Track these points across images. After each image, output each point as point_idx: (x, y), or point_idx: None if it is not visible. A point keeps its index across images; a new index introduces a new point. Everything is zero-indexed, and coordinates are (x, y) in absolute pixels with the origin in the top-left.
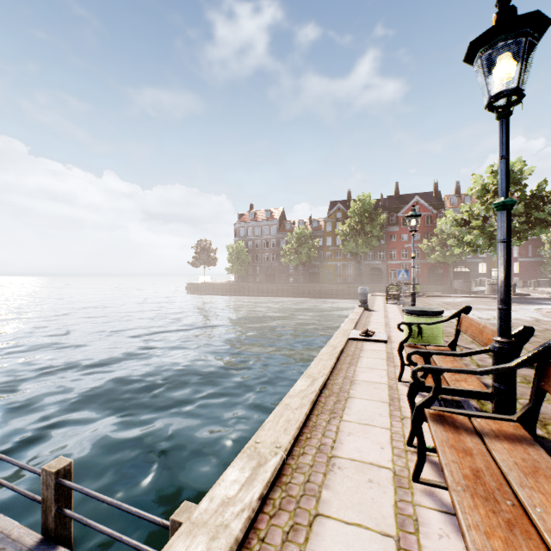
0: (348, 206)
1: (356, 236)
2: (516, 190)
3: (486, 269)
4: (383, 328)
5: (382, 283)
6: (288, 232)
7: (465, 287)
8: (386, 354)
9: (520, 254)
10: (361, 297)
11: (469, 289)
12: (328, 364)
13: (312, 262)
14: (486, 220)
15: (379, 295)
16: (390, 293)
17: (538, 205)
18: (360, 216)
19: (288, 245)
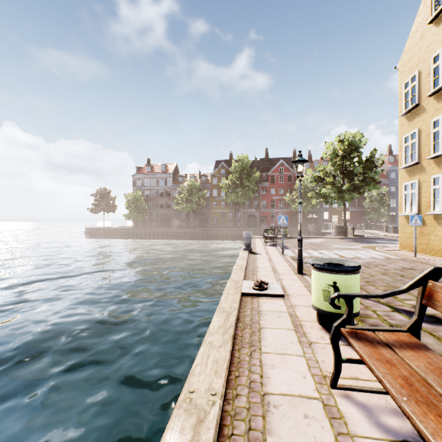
0: (230, 164)
1: (237, 189)
2: (355, 156)
3: (329, 216)
4: (272, 275)
5: (256, 227)
6: (181, 184)
7: (316, 230)
8: (291, 318)
9: (350, 205)
10: (245, 241)
11: (319, 231)
12: (222, 358)
13: (201, 209)
14: (335, 178)
15: (257, 238)
16: (268, 236)
17: (372, 167)
18: (240, 173)
19: (181, 195)
